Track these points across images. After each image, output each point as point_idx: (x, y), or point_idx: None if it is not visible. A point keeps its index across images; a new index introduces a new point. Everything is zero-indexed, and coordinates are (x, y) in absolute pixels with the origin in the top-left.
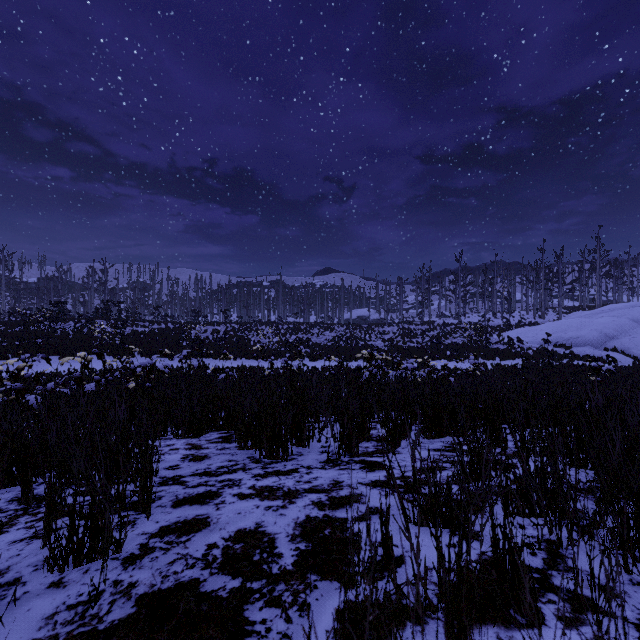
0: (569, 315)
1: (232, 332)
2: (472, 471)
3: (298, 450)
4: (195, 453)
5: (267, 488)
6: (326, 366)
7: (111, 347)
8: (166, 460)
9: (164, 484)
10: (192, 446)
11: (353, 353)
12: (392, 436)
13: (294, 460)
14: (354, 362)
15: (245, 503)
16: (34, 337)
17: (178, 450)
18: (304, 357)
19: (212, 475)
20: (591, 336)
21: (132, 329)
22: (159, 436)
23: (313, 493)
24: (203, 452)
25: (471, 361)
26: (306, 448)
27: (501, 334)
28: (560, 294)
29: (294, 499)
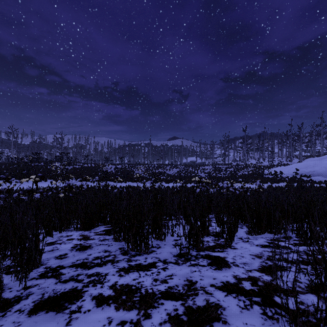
0: (306, 160)
1: (125, 168)
2: (326, 280)
3: (157, 242)
4: (83, 243)
5: (126, 288)
6: (174, 186)
7: (61, 175)
8: (60, 249)
9: (43, 276)
10: (83, 237)
11: (188, 179)
12: (229, 234)
13: (153, 252)
14: (189, 184)
15: (99, 313)
16: (21, 170)
17: (72, 240)
18: (162, 181)
19: (86, 267)
20: (321, 170)
21: (73, 166)
22: (64, 229)
23: (169, 300)
24: (89, 242)
25: (258, 183)
26: (163, 241)
27: (269, 170)
28: (301, 148)
29: (150, 309)
